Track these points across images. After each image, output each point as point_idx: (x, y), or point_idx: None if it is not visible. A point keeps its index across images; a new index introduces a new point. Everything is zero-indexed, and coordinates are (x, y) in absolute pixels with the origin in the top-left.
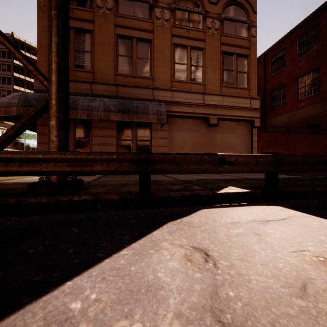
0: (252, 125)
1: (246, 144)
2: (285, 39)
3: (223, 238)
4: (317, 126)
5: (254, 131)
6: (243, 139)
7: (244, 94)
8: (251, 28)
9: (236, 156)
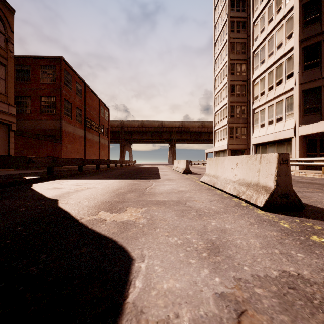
0: (10, 128)
1: (3, 145)
2: (30, 59)
3: (59, 185)
4: (54, 137)
5: (12, 133)
6: (0, 139)
7: (2, 99)
8: (8, 43)
9: (37, 158)
